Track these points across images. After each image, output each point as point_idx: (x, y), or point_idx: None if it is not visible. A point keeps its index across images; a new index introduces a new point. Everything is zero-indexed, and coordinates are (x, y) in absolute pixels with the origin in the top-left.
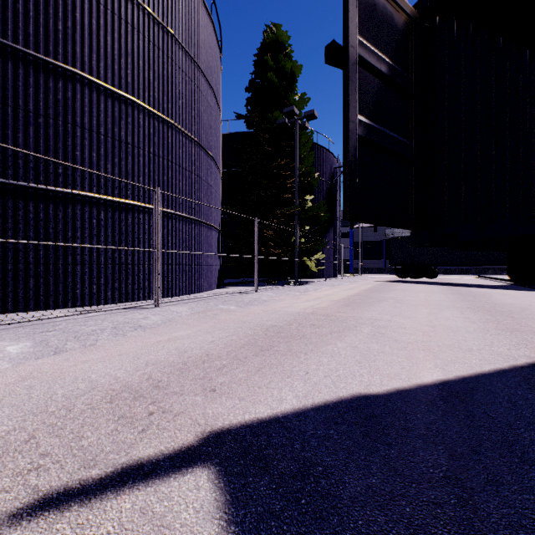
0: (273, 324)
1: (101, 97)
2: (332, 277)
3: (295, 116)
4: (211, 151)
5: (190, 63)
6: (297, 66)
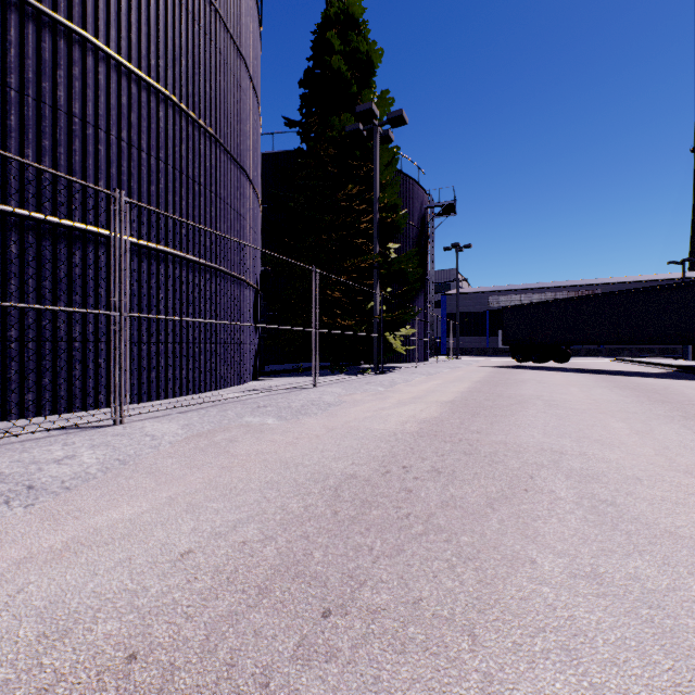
0: (349, 472)
1: (10, 15)
2: (422, 360)
3: (374, 120)
4: (241, 160)
5: (202, 2)
6: (375, 50)
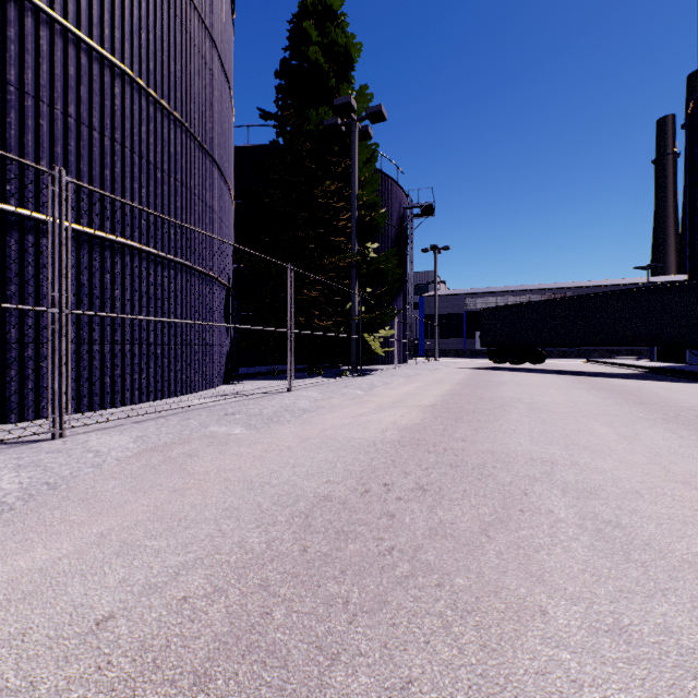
0: (323, 492)
1: None
2: (401, 362)
3: (352, 114)
4: (210, 148)
5: None
6: (354, 44)
